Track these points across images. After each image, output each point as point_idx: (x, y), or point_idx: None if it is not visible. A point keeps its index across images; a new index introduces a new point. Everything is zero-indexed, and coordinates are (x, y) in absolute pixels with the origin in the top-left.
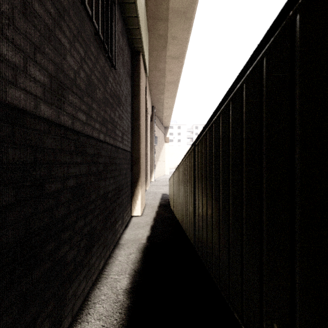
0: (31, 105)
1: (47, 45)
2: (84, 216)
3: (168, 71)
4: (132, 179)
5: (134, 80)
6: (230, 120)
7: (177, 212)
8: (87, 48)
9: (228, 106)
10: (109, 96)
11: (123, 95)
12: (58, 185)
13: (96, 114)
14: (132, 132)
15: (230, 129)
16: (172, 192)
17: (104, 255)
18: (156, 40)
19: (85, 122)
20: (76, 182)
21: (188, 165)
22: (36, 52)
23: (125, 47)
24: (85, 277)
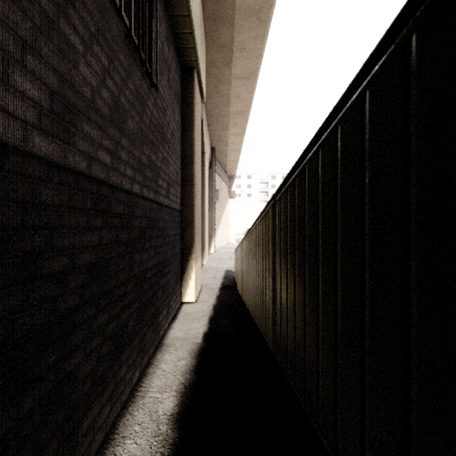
0: (16, 135)
1: (46, 43)
2: (108, 307)
3: (234, 97)
4: (183, 250)
5: (185, 109)
6: (338, 156)
7: (247, 299)
8: (113, 55)
9: (335, 134)
10: (148, 129)
11: (169, 128)
12: (65, 262)
13: (128, 155)
14: (183, 183)
15: (339, 171)
16: (240, 268)
17: (140, 362)
18: (217, 52)
19: (109, 166)
20: (94, 256)
21: (264, 230)
22: (25, 52)
23: (173, 61)
24: (109, 398)
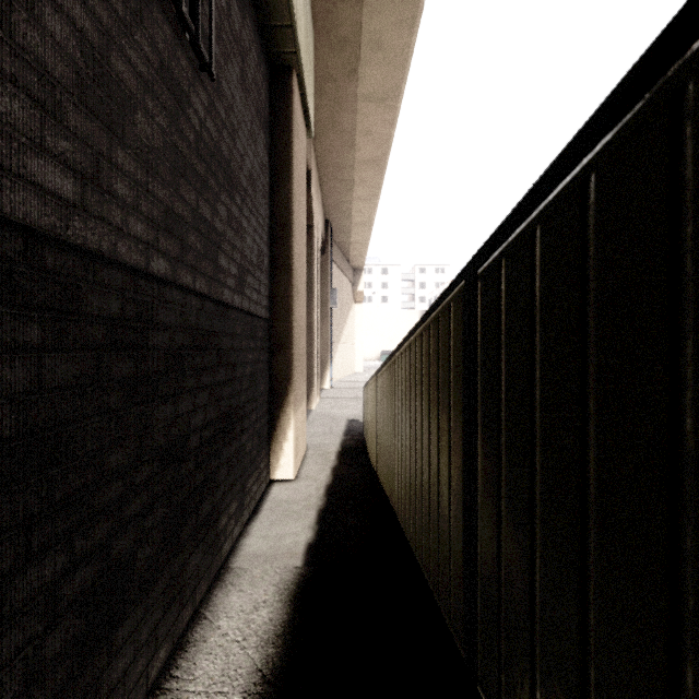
0: None
1: None
2: (67, 537)
3: (363, 134)
4: (273, 388)
5: (276, 139)
6: None
7: (389, 483)
8: None
9: None
10: (192, 152)
11: (243, 166)
12: None
13: (135, 190)
14: (273, 271)
15: None
16: (373, 421)
17: (173, 626)
18: (334, 52)
19: (73, 203)
20: (14, 419)
21: (433, 353)
22: None
23: (252, 46)
24: None
